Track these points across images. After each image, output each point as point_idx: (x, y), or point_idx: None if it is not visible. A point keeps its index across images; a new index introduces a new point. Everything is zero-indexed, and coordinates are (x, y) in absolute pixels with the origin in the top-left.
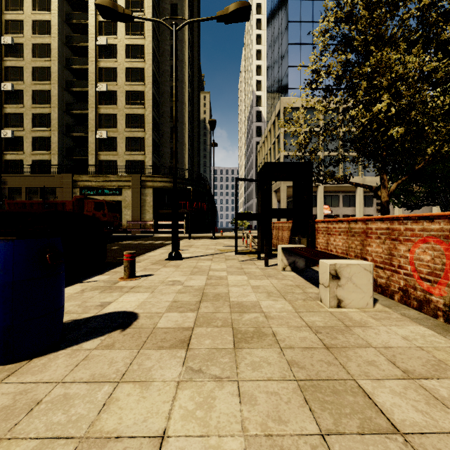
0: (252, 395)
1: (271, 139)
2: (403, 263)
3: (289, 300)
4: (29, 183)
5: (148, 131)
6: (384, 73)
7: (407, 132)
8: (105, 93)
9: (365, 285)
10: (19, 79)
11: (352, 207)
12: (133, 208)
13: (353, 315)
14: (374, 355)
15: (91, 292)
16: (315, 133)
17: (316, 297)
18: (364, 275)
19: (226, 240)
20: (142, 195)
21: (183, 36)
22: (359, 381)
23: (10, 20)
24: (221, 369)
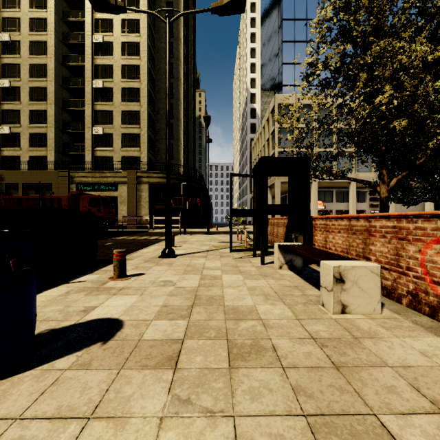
0: (251, 439)
1: (265, 135)
2: (412, 264)
3: (288, 304)
4: (26, 178)
5: (143, 128)
6: (386, 64)
7: (409, 125)
8: (102, 90)
9: (372, 289)
10: (16, 76)
11: (345, 202)
12: (129, 204)
13: (360, 323)
14: (392, 378)
15: (76, 295)
16: (312, 127)
17: (316, 300)
18: (371, 279)
19: (221, 235)
20: (138, 191)
21: (179, 33)
22: (381, 417)
23: (7, 18)
24: (213, 398)
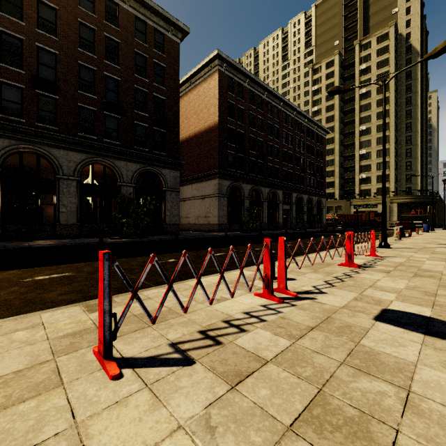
0: None
1: None
2: None
3: None
4: (329, 204)
5: (391, 170)
6: None
7: None
8: (364, 154)
9: None
10: None
11: None
12: None
13: None
14: None
15: None
16: None
17: None
18: None
19: None
20: (390, 207)
21: (416, 102)
22: None
23: None
24: None
